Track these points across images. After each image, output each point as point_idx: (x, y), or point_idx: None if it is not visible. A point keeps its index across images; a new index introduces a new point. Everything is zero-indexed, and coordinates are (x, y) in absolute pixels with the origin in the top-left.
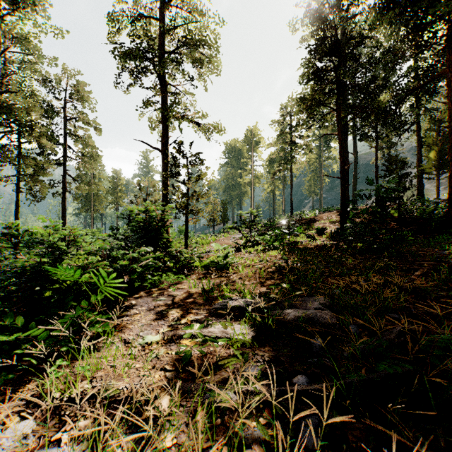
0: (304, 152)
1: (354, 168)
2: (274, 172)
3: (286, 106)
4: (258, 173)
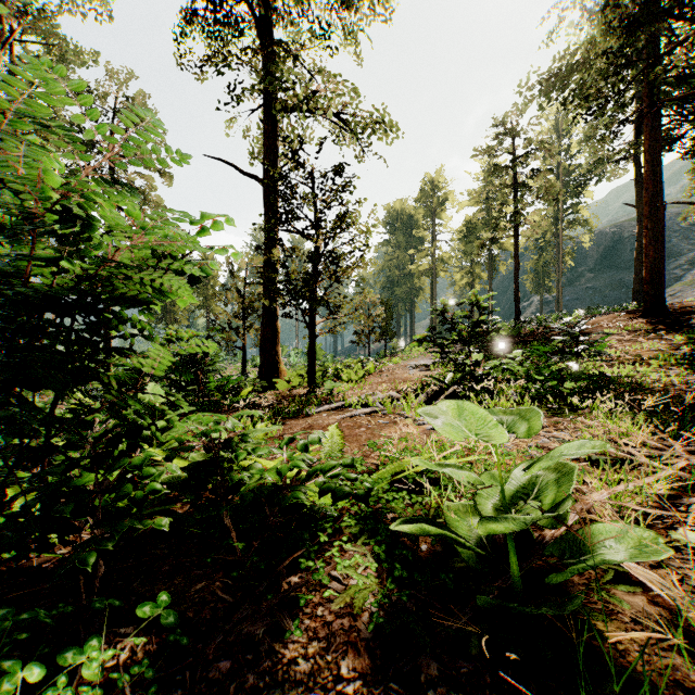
0: (544, 201)
1: (639, 233)
2: (482, 243)
3: (506, 116)
4: (444, 254)
